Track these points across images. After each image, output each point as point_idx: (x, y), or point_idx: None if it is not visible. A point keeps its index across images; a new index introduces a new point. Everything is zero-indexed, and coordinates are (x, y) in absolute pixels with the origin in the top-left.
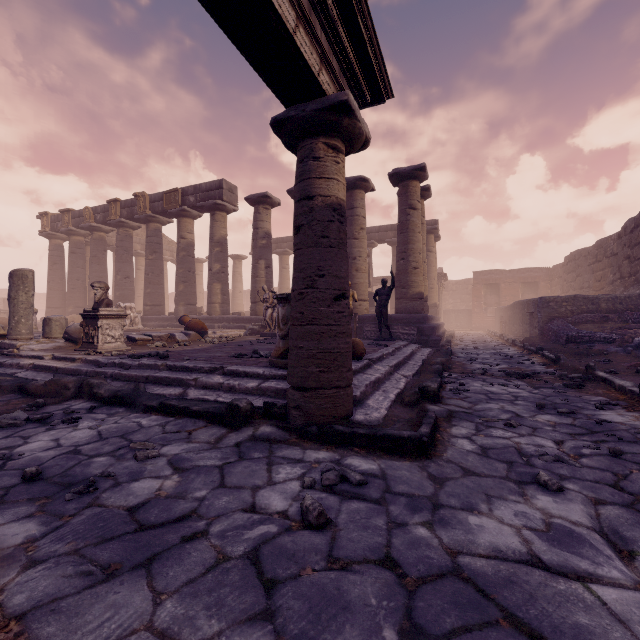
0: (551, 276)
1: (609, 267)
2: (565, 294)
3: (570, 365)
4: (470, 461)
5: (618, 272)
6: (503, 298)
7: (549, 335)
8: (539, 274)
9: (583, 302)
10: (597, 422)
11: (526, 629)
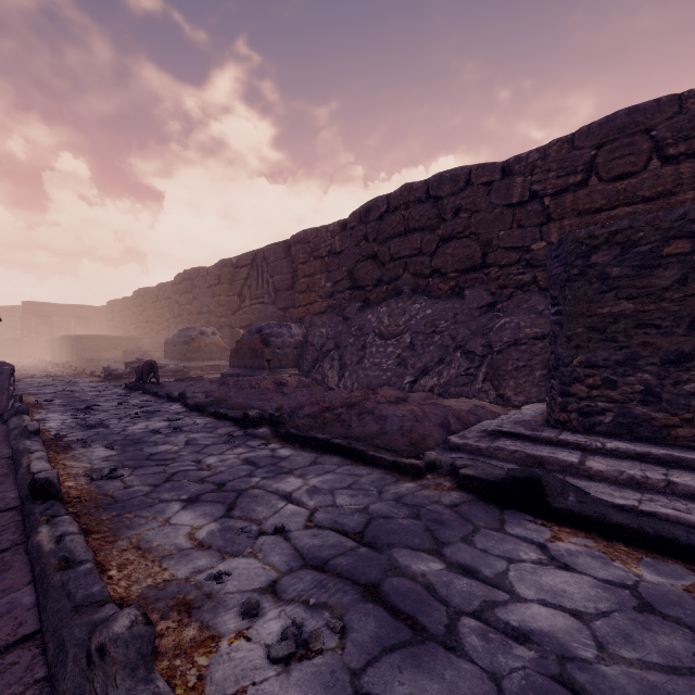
0: (99, 314)
1: (129, 316)
2: (107, 330)
3: (79, 371)
4: (26, 387)
5: (132, 320)
6: (56, 329)
7: (81, 359)
8: (90, 311)
9: (104, 339)
10: (70, 380)
11: (36, 390)
